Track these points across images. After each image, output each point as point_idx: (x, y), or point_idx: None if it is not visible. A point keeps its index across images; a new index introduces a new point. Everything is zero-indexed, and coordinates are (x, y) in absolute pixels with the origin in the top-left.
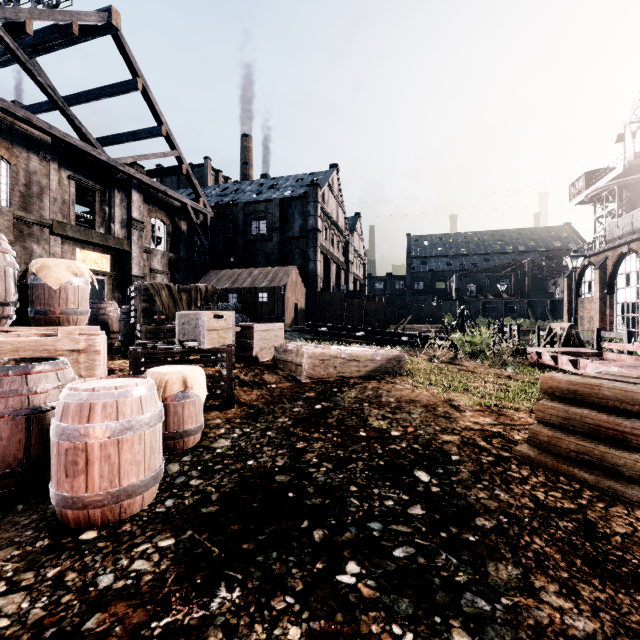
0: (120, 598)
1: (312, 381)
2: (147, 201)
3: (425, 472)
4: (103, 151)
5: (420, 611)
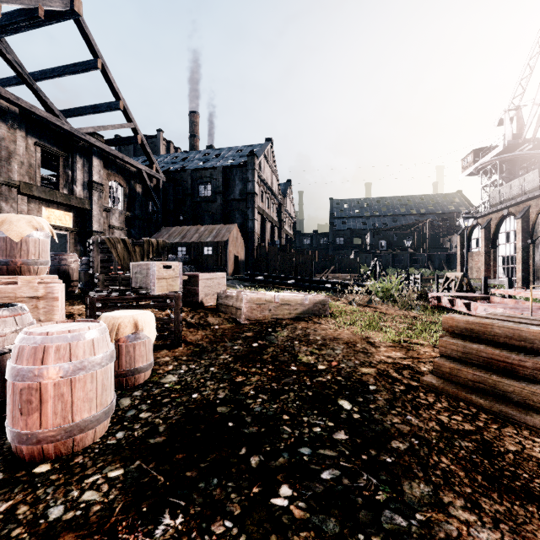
0: (69, 529)
1: (250, 322)
2: (106, 166)
3: (347, 401)
4: (66, 121)
5: (345, 529)
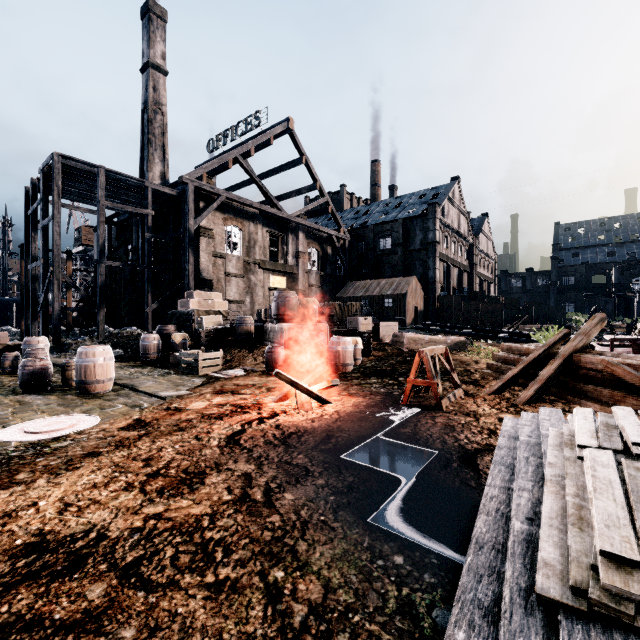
0: (352, 376)
1: (409, 350)
2: (307, 237)
3: None
4: (285, 212)
5: None
